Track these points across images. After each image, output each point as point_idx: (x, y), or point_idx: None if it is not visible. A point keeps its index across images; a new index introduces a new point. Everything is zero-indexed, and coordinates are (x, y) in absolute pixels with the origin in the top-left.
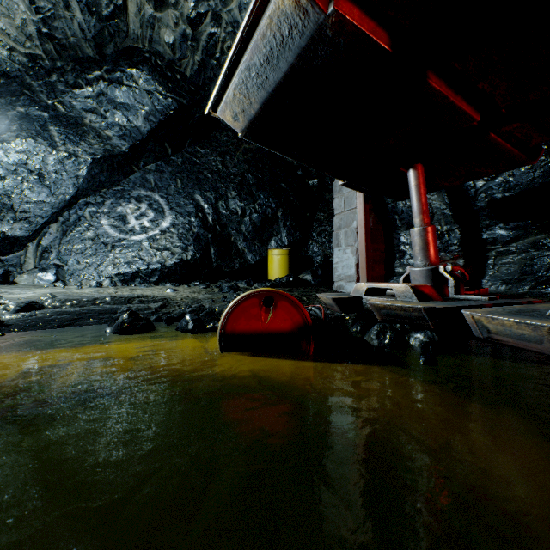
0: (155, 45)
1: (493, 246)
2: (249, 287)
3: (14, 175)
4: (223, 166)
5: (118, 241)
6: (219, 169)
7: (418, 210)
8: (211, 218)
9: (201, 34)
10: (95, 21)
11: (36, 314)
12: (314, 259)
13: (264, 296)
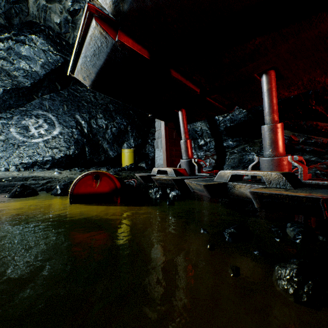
0: (47, 22)
1: (228, 149)
2: (108, 171)
3: None
4: (95, 99)
5: (22, 143)
6: (92, 100)
7: (183, 131)
8: (86, 130)
9: (77, 20)
10: (5, 3)
11: None
12: (150, 155)
13: (95, 175)
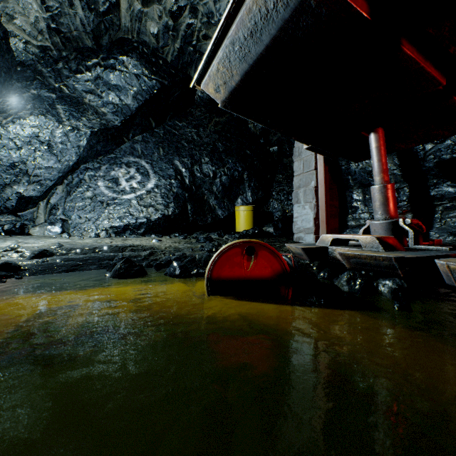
0: (142, 35)
1: (440, 202)
2: (220, 238)
3: (28, 146)
4: (198, 136)
5: (111, 200)
6: (194, 139)
7: (378, 169)
8: (188, 180)
9: (180, 25)
10: (94, 17)
11: (47, 261)
12: (274, 215)
13: (246, 246)
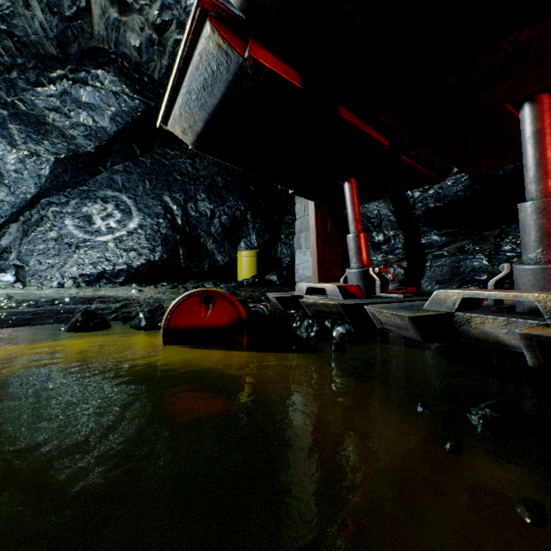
0: (121, 47)
1: (430, 250)
2: (216, 287)
3: None
4: (193, 168)
5: (82, 242)
6: (189, 171)
7: (352, 218)
8: (180, 220)
9: (167, 40)
10: (58, 21)
11: None
12: (283, 261)
13: (204, 295)
